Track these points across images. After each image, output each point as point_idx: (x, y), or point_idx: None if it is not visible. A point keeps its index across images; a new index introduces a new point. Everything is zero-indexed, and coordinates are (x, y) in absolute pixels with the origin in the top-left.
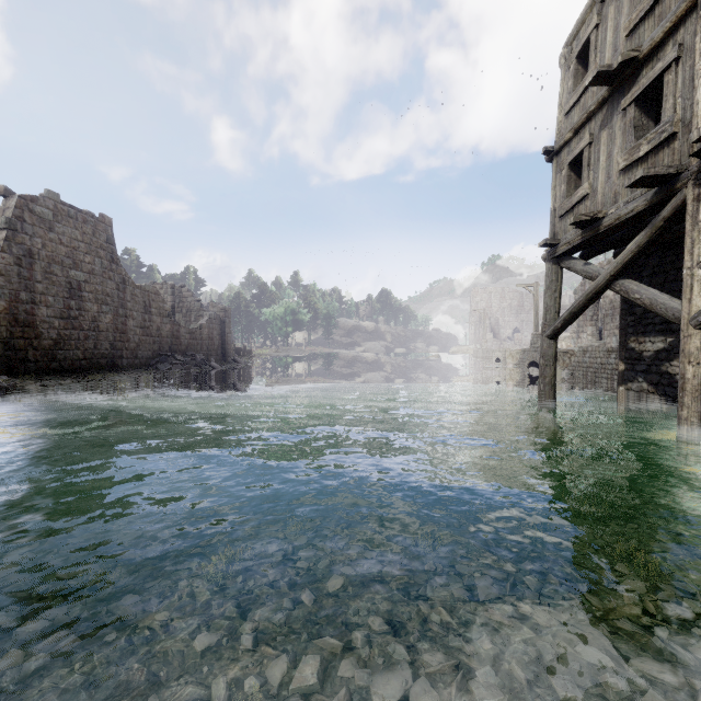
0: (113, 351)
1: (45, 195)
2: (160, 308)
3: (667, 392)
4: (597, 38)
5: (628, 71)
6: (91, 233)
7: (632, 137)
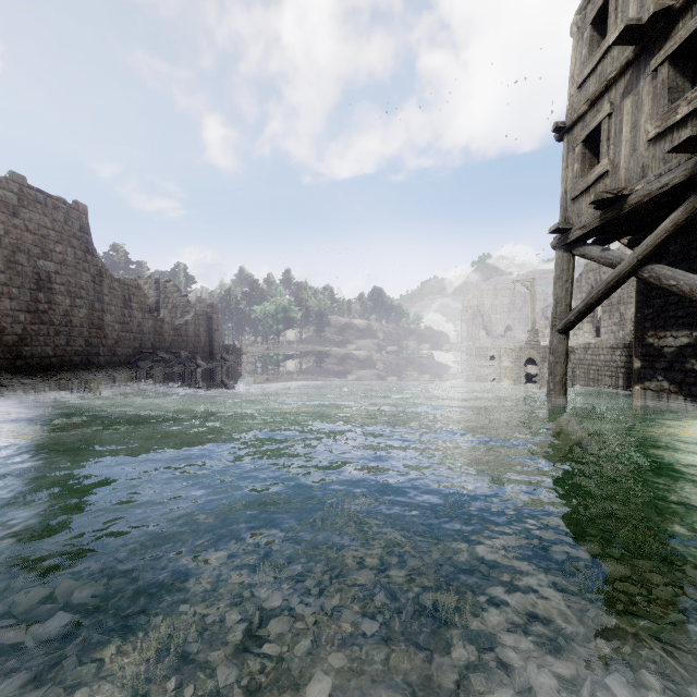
0: (88, 347)
1: (9, 177)
2: (141, 302)
3: (693, 392)
4: None
5: (660, 26)
6: (63, 221)
7: (665, 100)
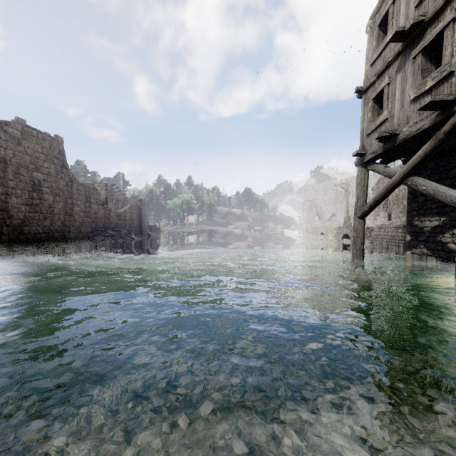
0: (63, 227)
1: (15, 121)
2: (97, 199)
3: (441, 255)
4: (393, 11)
5: (416, 31)
6: (48, 147)
7: (420, 77)
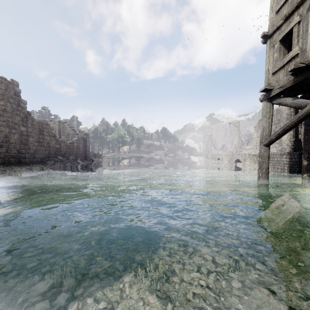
0: (19, 154)
1: None
2: (49, 132)
3: None
4: None
5: None
6: (4, 89)
7: None
